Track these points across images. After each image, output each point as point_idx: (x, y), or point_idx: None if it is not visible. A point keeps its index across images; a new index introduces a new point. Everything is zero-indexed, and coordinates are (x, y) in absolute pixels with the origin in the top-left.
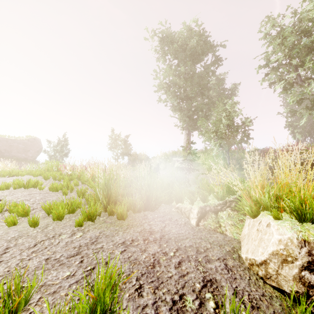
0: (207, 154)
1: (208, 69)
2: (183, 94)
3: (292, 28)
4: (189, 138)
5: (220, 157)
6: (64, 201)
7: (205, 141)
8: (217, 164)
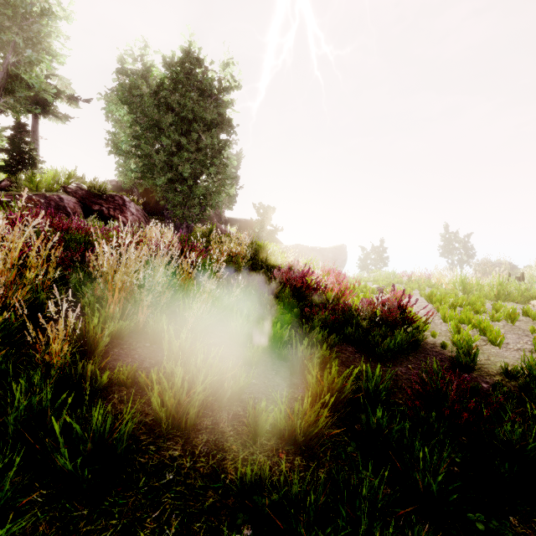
0: None
1: None
2: None
3: None
4: None
5: None
6: None
7: None
8: None
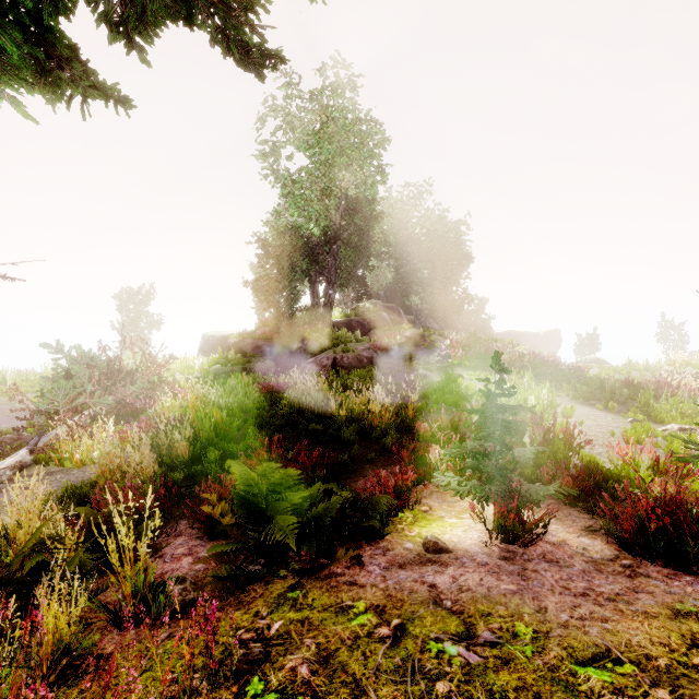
0: None
1: None
2: None
3: None
4: None
5: None
6: None
7: None
8: None
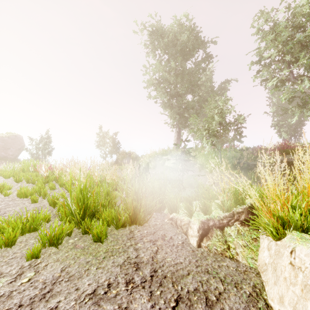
0: (198, 152)
1: (199, 65)
2: (174, 90)
3: (286, 23)
4: (179, 136)
5: (211, 156)
6: (29, 213)
7: (197, 138)
8: (208, 163)
